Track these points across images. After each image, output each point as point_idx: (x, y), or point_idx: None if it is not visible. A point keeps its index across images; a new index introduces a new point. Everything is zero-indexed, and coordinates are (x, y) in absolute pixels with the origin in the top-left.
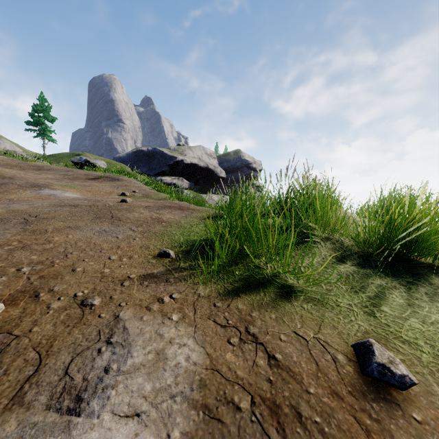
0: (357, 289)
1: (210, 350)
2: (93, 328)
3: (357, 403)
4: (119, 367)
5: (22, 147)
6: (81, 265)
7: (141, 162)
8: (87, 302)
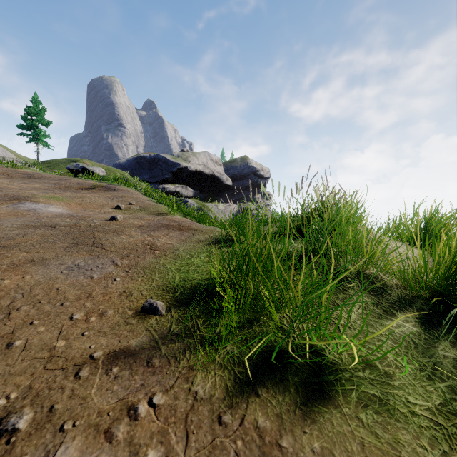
0: (428, 371)
1: None
2: None
3: None
4: None
5: (15, 153)
6: (25, 333)
7: (143, 169)
8: (7, 423)
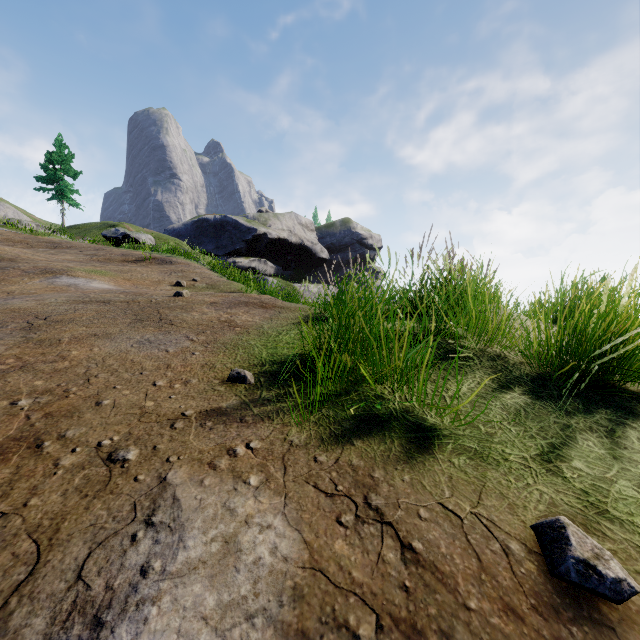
0: (533, 432)
1: (310, 536)
2: (125, 500)
3: (547, 627)
4: (164, 565)
5: (31, 215)
6: (111, 395)
7: (205, 236)
8: (117, 455)
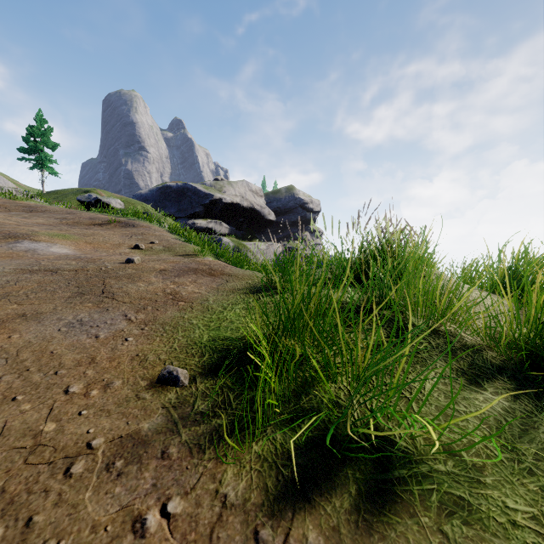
0: (529, 462)
1: None
2: None
3: None
4: None
5: (16, 181)
6: (4, 412)
7: (168, 201)
8: None
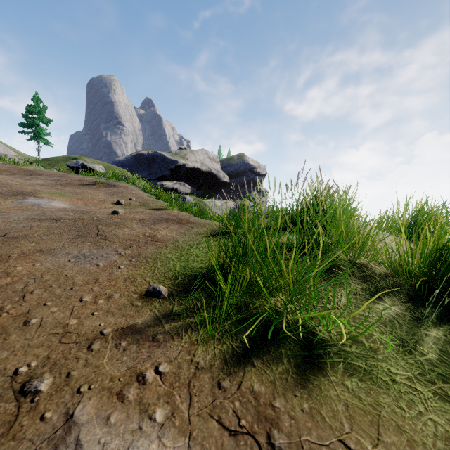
0: (410, 347)
1: None
2: (26, 448)
3: None
4: None
5: (16, 150)
6: (40, 312)
7: (141, 166)
8: (30, 386)
